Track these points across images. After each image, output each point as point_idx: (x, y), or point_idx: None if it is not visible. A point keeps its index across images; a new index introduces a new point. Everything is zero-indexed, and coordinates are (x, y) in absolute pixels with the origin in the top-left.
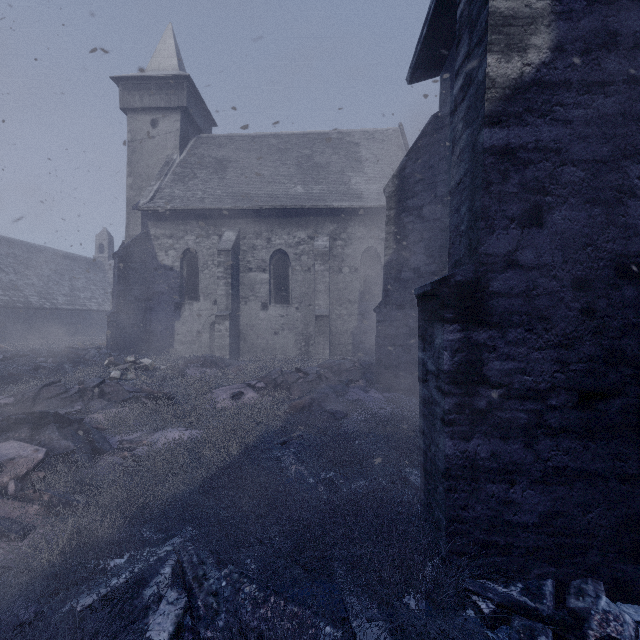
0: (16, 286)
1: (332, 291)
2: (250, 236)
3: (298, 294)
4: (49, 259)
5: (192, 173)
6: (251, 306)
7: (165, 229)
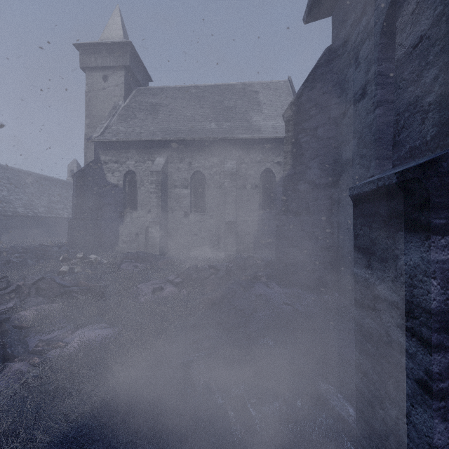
0: (8, 200)
1: (238, 202)
2: (176, 161)
3: (212, 205)
4: (33, 181)
5: (133, 114)
6: (176, 214)
7: (112, 156)
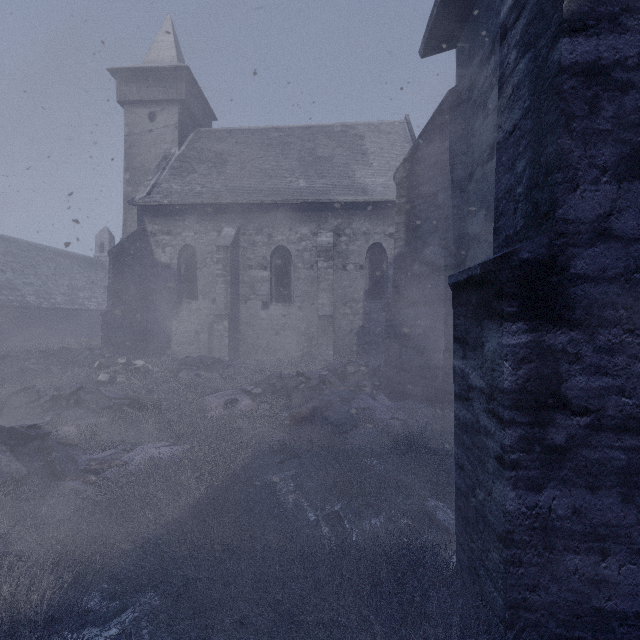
0: (13, 285)
1: (336, 289)
2: (250, 232)
3: (300, 292)
4: (48, 258)
5: (191, 167)
6: (251, 305)
7: (162, 225)
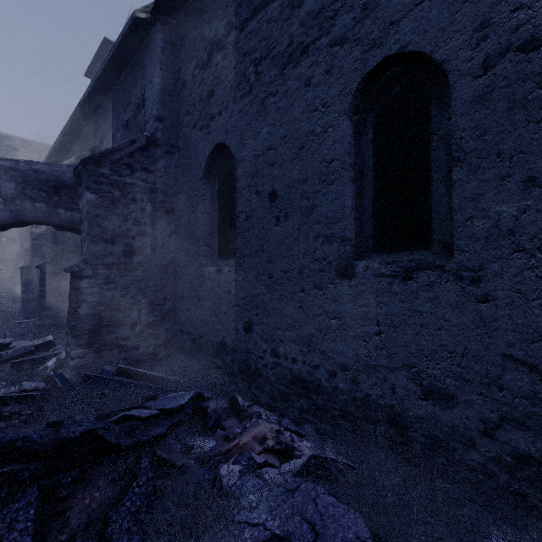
0: None
1: None
2: None
3: None
4: None
5: None
6: None
7: None
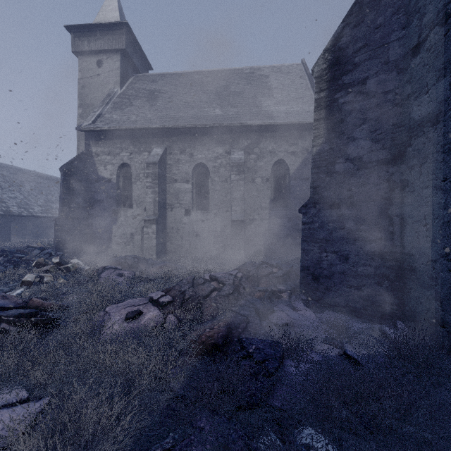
0: (0, 198)
1: (246, 199)
2: (175, 152)
3: (216, 201)
4: (31, 179)
5: (129, 102)
6: (176, 212)
7: (104, 147)
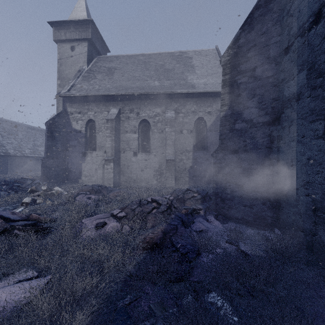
0: (1, 144)
1: (176, 144)
2: (126, 111)
3: (155, 146)
4: (23, 129)
5: (93, 76)
6: (127, 154)
7: (76, 108)
